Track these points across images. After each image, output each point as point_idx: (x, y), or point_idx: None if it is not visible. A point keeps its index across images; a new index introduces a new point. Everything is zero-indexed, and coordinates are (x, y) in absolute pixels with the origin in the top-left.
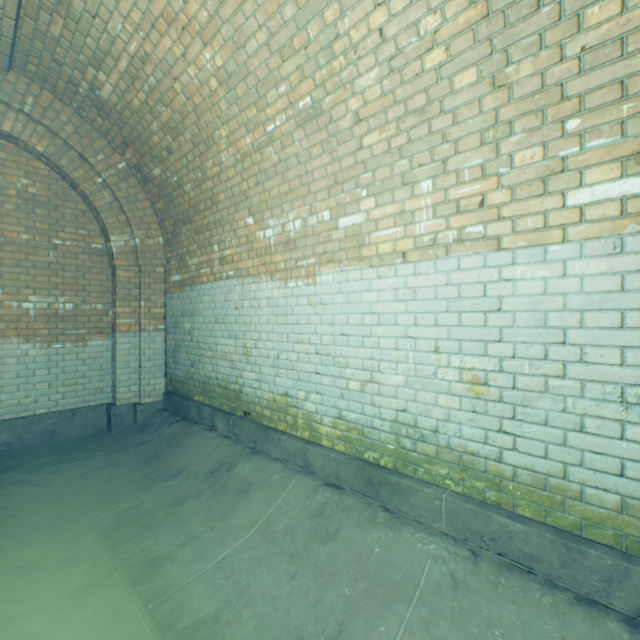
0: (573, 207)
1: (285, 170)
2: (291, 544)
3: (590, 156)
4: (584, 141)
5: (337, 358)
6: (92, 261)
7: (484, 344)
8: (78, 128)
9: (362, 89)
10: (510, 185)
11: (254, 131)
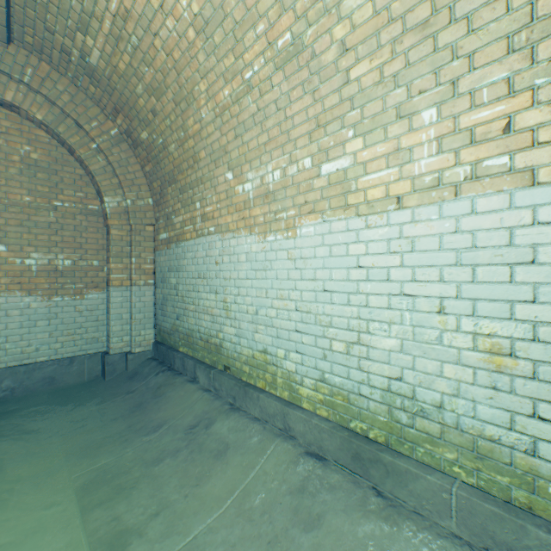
0: None
1: (264, 119)
2: (269, 527)
3: None
4: None
5: (319, 316)
6: (88, 221)
7: (509, 305)
8: (73, 97)
9: (350, 11)
10: None
11: (232, 81)
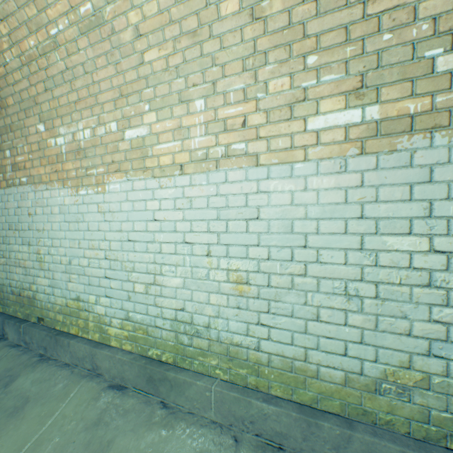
0: (312, 131)
1: (73, 78)
2: None
3: (324, 89)
4: (320, 75)
5: (125, 263)
6: None
7: (246, 248)
8: None
9: (141, 3)
10: (266, 109)
11: (37, 32)
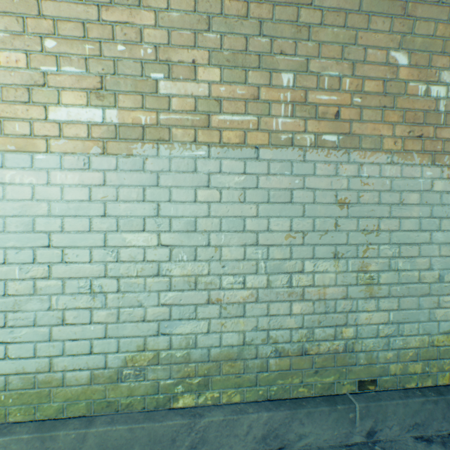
0: (55, 122)
1: None
2: None
3: (66, 79)
4: (61, 64)
5: None
6: None
7: None
8: None
9: None
10: None
11: None
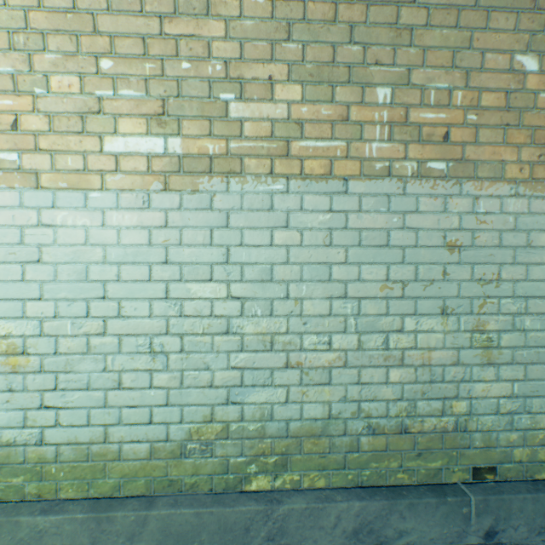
0: (111, 154)
1: None
2: None
3: (124, 105)
4: (118, 87)
5: None
6: None
7: (23, 303)
8: None
9: None
10: (49, 112)
11: None
